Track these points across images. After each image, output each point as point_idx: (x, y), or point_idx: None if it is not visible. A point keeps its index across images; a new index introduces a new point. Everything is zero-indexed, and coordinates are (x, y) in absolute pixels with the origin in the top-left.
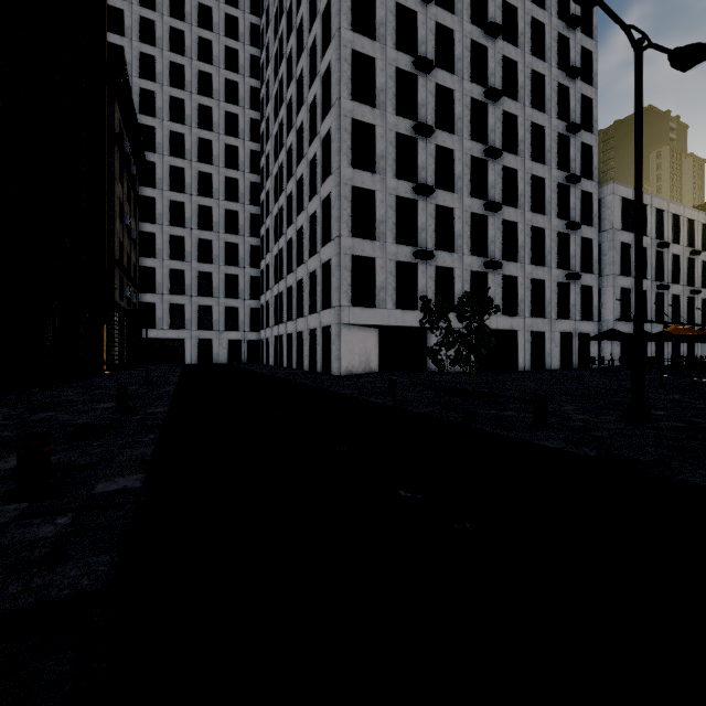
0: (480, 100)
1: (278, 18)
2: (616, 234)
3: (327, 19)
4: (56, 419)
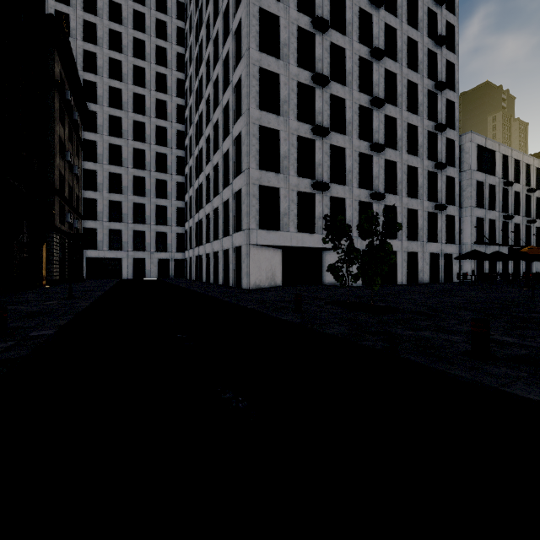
0: (366, 59)
1: None
2: (472, 174)
3: None
4: None
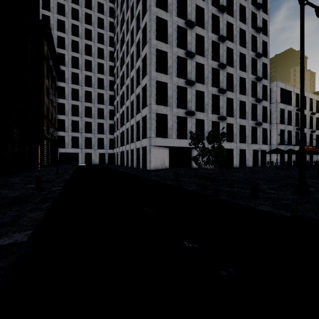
0: (216, 41)
1: (122, 3)
2: (278, 104)
3: (144, 2)
4: (1, 194)
